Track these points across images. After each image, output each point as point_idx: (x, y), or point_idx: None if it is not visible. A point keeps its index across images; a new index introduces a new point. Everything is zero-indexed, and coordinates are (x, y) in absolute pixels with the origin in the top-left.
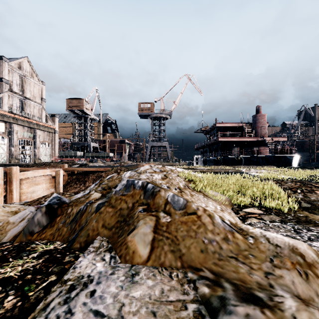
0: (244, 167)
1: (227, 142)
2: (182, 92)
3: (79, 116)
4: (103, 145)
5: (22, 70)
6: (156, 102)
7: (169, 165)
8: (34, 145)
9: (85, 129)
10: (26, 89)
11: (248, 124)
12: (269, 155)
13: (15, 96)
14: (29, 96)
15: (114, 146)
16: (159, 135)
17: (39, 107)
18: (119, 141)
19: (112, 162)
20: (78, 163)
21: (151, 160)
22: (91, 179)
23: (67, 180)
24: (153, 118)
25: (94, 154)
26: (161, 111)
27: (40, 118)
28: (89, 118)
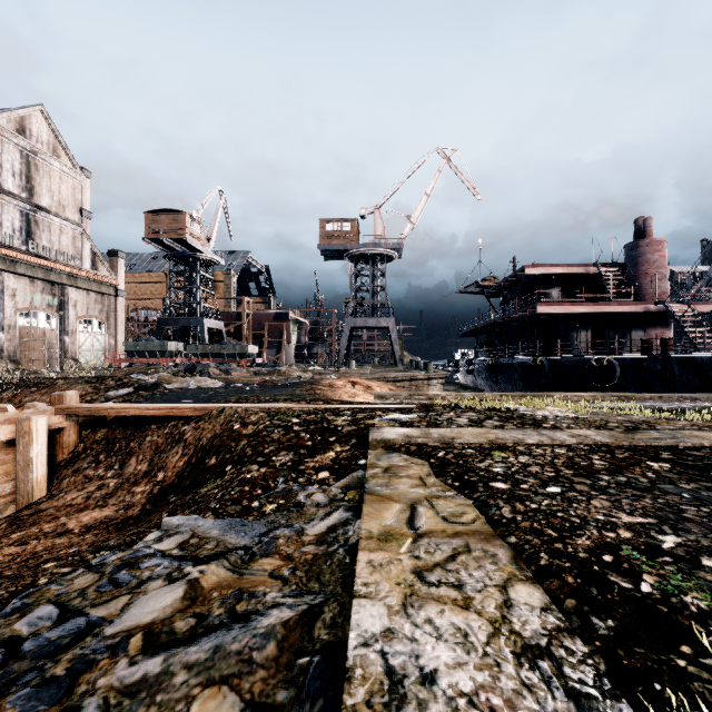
0: (666, 399)
1: (556, 316)
2: (428, 192)
3: (177, 256)
4: (236, 326)
5: (27, 138)
6: (363, 218)
7: (402, 379)
8: (62, 327)
9: (192, 286)
10: (38, 187)
11: (615, 269)
12: (707, 354)
13: (8, 202)
14: (48, 205)
15: (263, 328)
16: (372, 299)
17: (74, 233)
18: (275, 315)
19: (254, 369)
20: (134, 382)
21: (352, 362)
22: (149, 447)
23: (74, 444)
24: (357, 258)
25: (210, 349)
26: (376, 241)
27: (76, 260)
28: (202, 259)
